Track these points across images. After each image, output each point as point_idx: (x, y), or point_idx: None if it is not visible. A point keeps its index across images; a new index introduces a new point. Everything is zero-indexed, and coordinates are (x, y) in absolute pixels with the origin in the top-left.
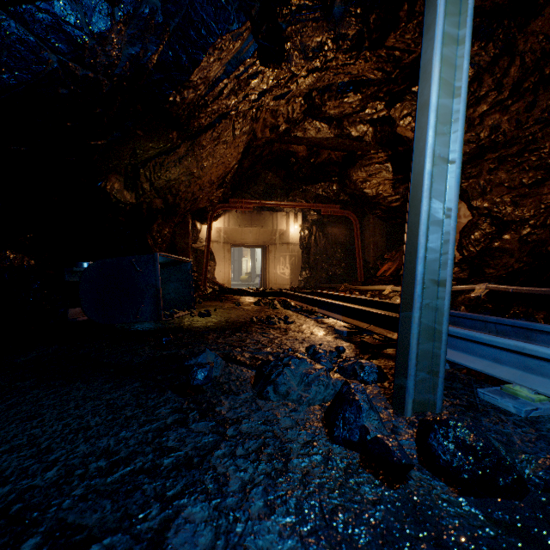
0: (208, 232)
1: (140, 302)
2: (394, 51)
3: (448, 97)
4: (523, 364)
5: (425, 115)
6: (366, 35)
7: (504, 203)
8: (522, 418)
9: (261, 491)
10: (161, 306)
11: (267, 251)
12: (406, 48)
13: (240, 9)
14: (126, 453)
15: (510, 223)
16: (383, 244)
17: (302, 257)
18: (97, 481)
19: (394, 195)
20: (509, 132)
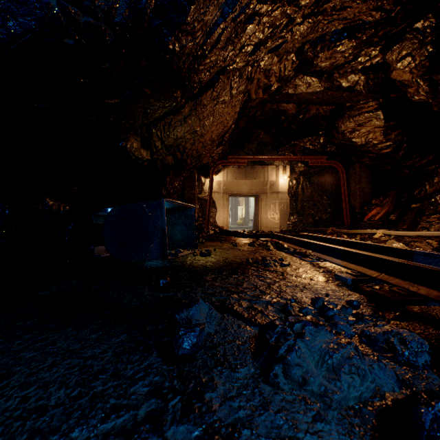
0: (210, 184)
1: (150, 242)
2: None
3: None
4: None
5: None
6: None
7: None
8: None
9: None
10: (166, 246)
11: (259, 199)
12: None
13: None
14: None
15: None
16: (369, 190)
17: (290, 204)
18: None
19: (385, 142)
20: None
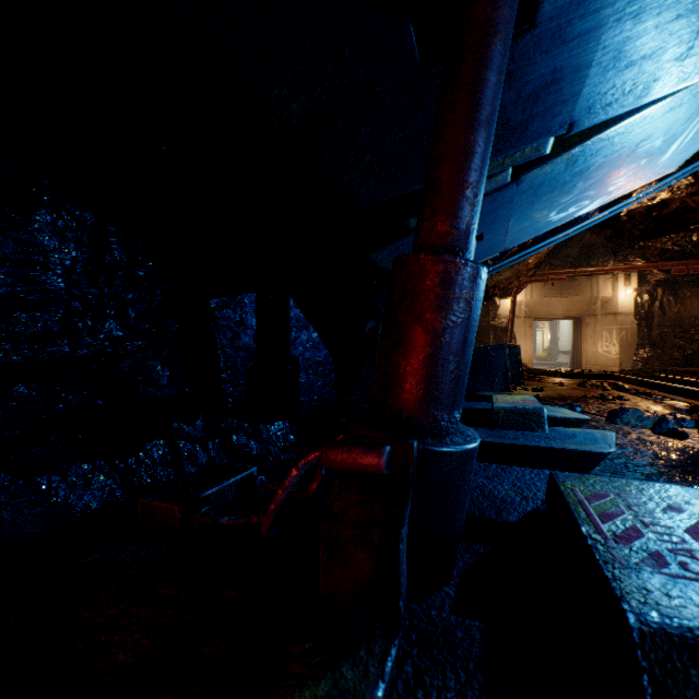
0: (511, 309)
1: (493, 378)
2: None
3: None
4: None
5: None
6: None
7: None
8: None
9: (621, 435)
10: (509, 381)
11: (582, 324)
12: None
13: None
14: None
15: None
16: None
17: (638, 330)
18: None
19: None
20: None
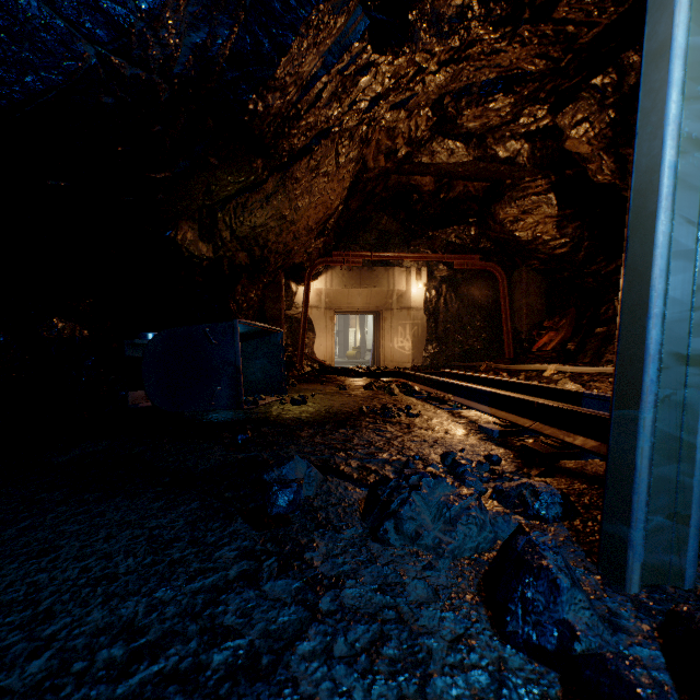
0: (305, 295)
1: (215, 385)
2: (565, 26)
3: None
4: None
5: (662, 67)
6: (527, 0)
7: None
8: None
9: None
10: (241, 390)
11: (381, 318)
12: (584, 19)
13: None
14: (158, 633)
15: None
16: (541, 307)
17: (428, 326)
18: (101, 691)
19: (560, 238)
20: None
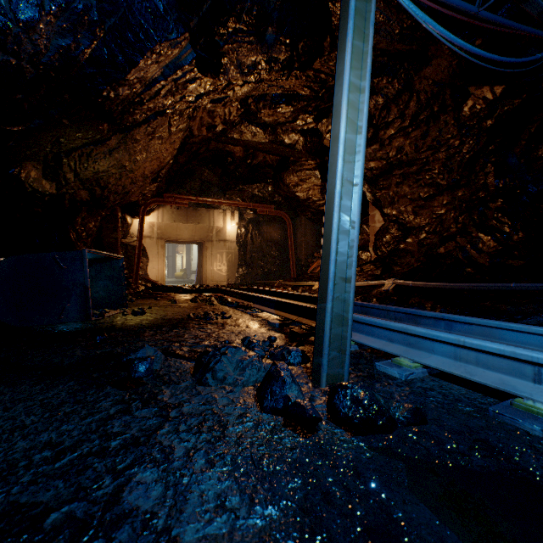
0: (140, 227)
1: (65, 302)
2: (320, 74)
3: (353, 133)
4: (407, 341)
5: (336, 146)
6: (296, 58)
7: (407, 212)
8: (402, 380)
9: (203, 453)
10: (90, 305)
11: (204, 248)
12: (330, 73)
13: (179, 21)
14: (71, 442)
15: (412, 229)
16: (313, 243)
17: (239, 254)
18: (45, 468)
19: (322, 200)
20: (410, 154)
